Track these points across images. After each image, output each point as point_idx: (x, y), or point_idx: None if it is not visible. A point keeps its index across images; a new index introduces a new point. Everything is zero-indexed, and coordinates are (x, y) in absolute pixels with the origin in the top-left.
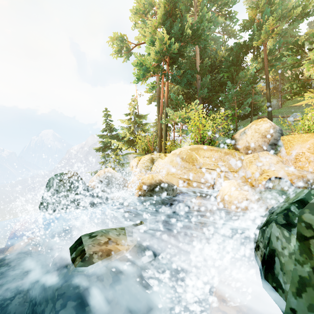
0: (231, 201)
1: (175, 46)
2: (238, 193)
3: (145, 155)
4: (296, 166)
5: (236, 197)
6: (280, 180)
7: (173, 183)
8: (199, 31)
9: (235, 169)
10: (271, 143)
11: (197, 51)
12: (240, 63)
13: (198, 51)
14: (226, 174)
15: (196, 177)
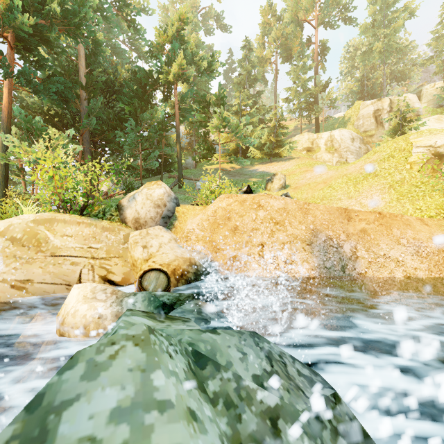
0: (74, 324)
1: (26, 18)
2: (88, 308)
3: None
4: (187, 245)
5: (84, 316)
6: (158, 272)
7: None
8: (78, 17)
9: (117, 253)
10: (164, 215)
11: (81, 51)
12: (147, 98)
13: (83, 52)
14: (102, 262)
15: (44, 274)
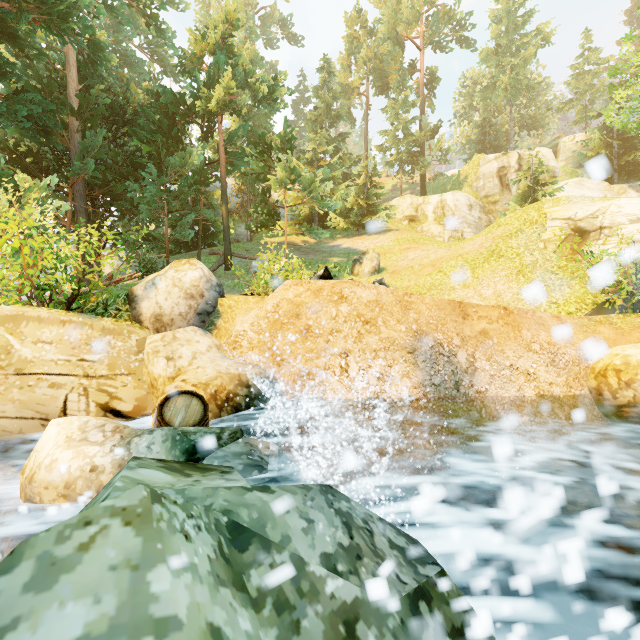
0: (51, 482)
1: None
2: (73, 456)
3: None
4: (236, 355)
5: (66, 469)
6: (189, 396)
7: None
8: (64, 3)
9: (127, 368)
10: (201, 310)
11: (70, 56)
12: (176, 134)
13: (73, 59)
14: (102, 383)
15: (4, 403)
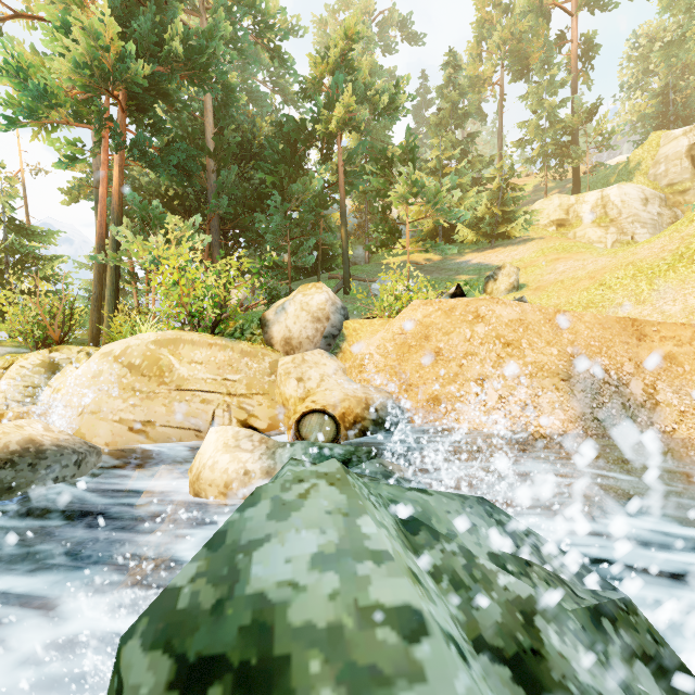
0: (213, 481)
1: (141, 67)
2: (230, 459)
3: (35, 351)
4: (362, 378)
5: (225, 471)
6: (322, 415)
7: (99, 436)
8: (205, 55)
9: (261, 388)
10: (327, 334)
11: (208, 103)
12: (297, 161)
13: (210, 105)
14: (242, 401)
15: (169, 414)
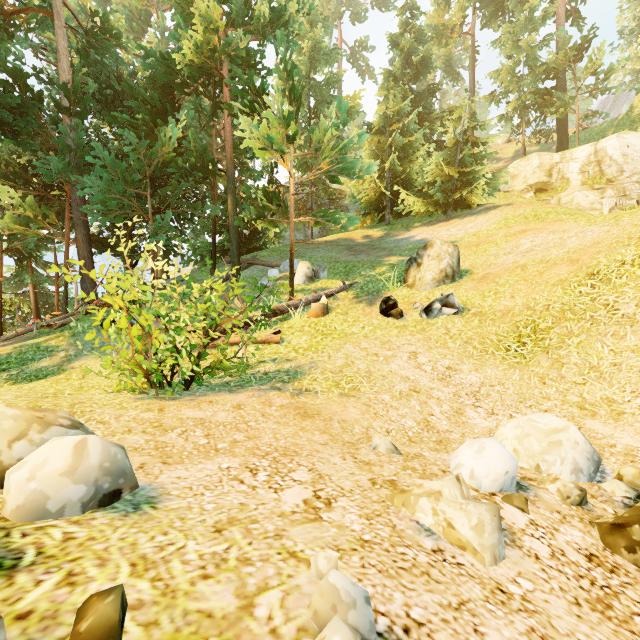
0: None
1: None
2: None
3: None
4: None
5: None
6: None
7: None
8: None
9: None
10: None
11: (60, 43)
12: (171, 112)
13: (63, 46)
14: None
15: None
